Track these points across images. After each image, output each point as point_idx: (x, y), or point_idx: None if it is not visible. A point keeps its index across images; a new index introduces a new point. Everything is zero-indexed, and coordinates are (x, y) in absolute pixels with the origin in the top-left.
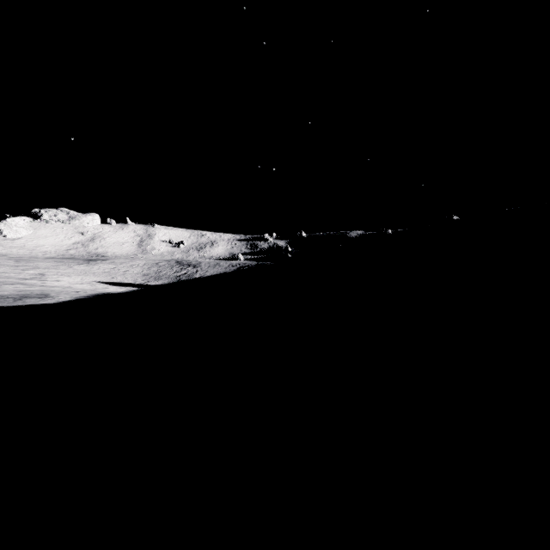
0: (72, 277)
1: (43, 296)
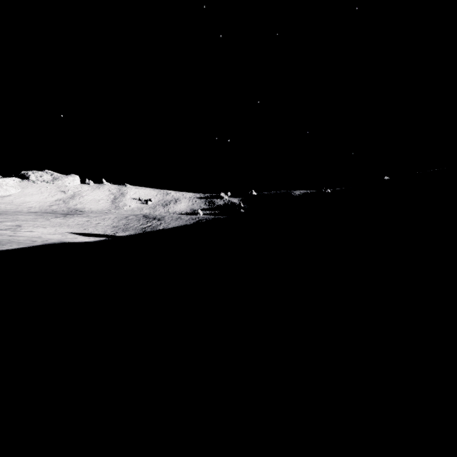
0: (47, 228)
1: None
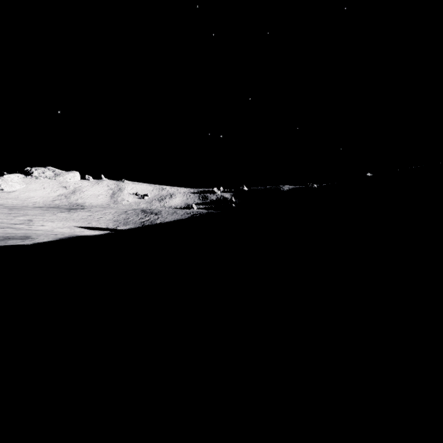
0: (55, 222)
1: (24, 238)
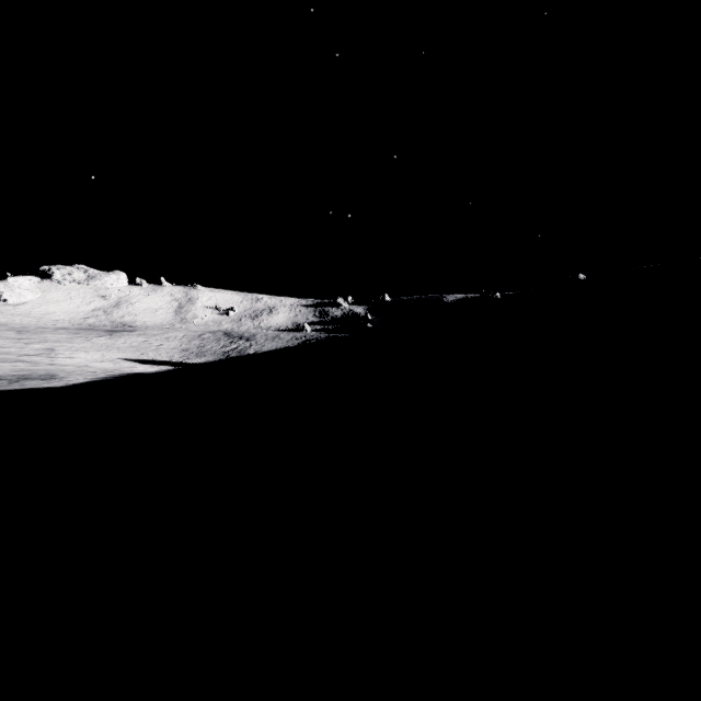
0: (90, 352)
1: (48, 378)
